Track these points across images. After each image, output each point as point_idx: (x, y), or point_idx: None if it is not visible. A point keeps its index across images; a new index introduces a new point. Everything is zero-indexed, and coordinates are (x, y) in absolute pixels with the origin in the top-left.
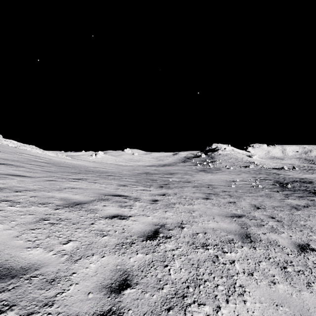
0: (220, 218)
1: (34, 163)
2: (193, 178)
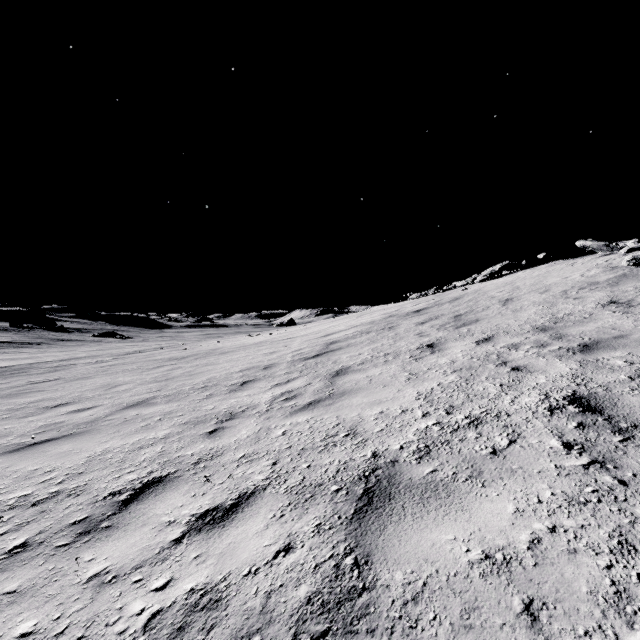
0: None
1: None
2: None
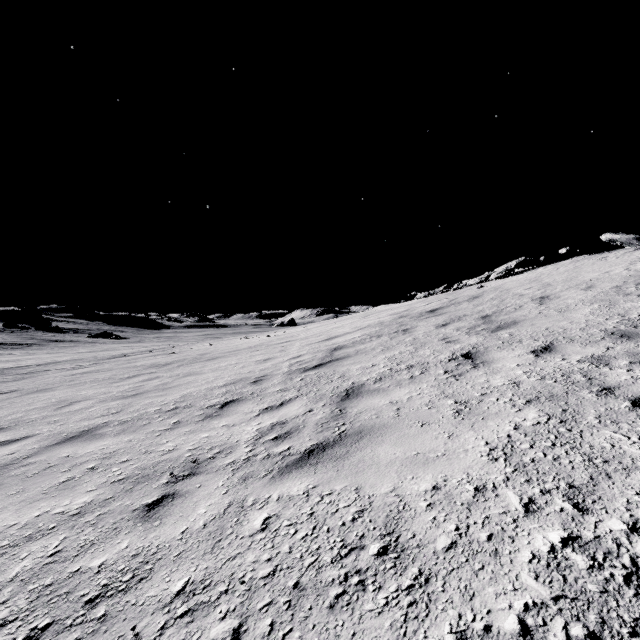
0: None
1: None
2: None
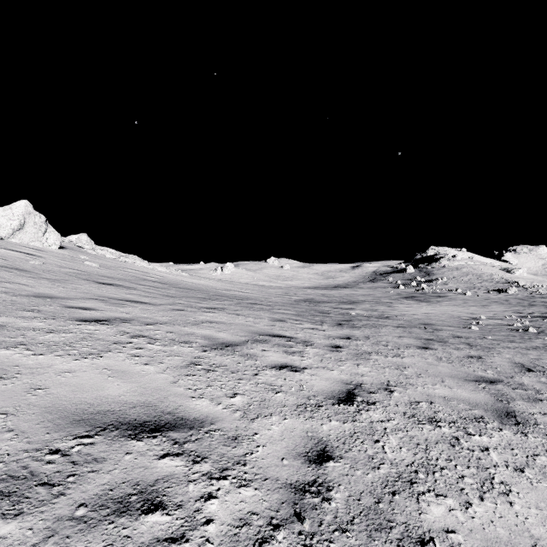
0: (455, 382)
1: (146, 283)
2: (393, 312)
